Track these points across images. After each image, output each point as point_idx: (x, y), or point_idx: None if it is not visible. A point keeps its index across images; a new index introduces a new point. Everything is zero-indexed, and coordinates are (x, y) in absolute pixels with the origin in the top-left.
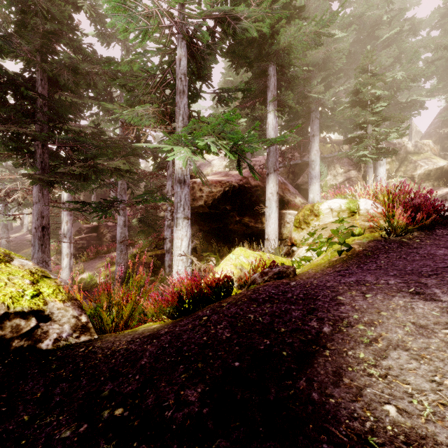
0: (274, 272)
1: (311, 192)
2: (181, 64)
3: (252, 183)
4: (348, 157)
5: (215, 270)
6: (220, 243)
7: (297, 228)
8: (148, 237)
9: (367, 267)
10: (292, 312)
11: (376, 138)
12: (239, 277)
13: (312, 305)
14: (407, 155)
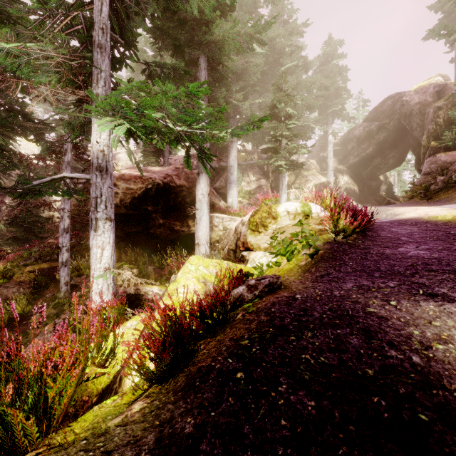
0: (265, 284)
1: (230, 196)
2: (102, 11)
3: (177, 182)
4: (257, 167)
5: (174, 287)
6: (136, 250)
7: (253, 231)
8: (25, 246)
9: (344, 269)
10: (347, 339)
11: (289, 151)
12: (205, 293)
13: (356, 324)
14: (300, 170)
